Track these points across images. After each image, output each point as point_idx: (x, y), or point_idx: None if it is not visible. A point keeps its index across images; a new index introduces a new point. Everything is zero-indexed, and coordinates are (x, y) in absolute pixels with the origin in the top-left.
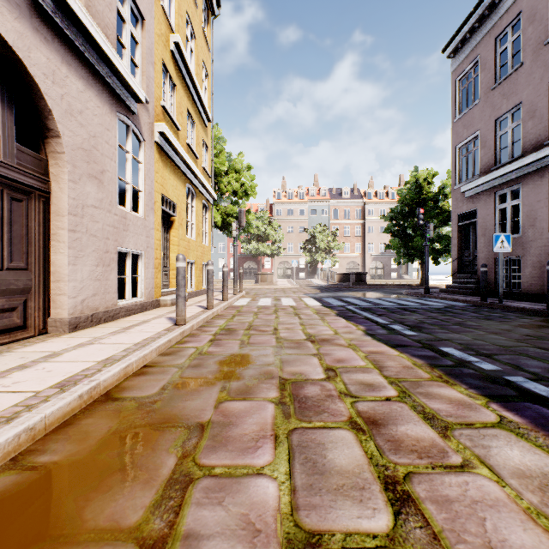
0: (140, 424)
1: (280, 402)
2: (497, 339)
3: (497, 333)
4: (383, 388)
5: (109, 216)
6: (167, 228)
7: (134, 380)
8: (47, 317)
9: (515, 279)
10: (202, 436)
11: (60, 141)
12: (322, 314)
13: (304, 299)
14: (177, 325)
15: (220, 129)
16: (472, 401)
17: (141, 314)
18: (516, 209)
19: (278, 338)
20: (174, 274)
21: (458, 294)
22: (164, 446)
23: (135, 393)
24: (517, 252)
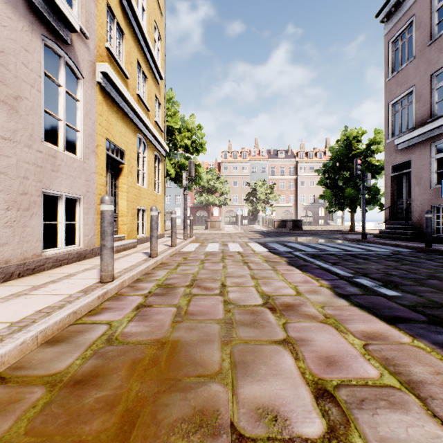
0: None
1: None
2: None
3: None
4: None
5: (28, 152)
6: (116, 175)
7: None
8: None
9: None
10: None
11: None
12: (272, 262)
13: (250, 244)
14: (101, 282)
15: (173, 93)
16: None
17: (76, 264)
18: None
19: (226, 302)
20: (123, 220)
21: (393, 239)
22: None
23: None
24: None
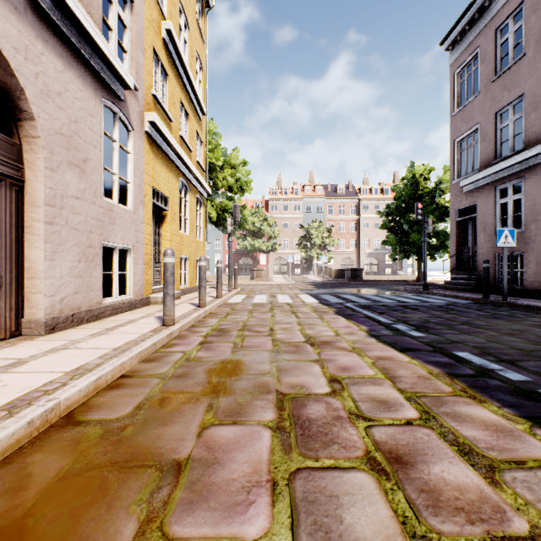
0: (99, 462)
1: (279, 428)
2: (514, 341)
3: (510, 334)
4: (400, 406)
5: (93, 208)
6: (159, 223)
7: (105, 395)
8: (21, 318)
9: (515, 275)
10: (176, 482)
11: (34, 124)
12: (320, 312)
13: (301, 296)
14: (164, 326)
15: (215, 124)
16: (511, 425)
17: (130, 312)
18: (515, 204)
19: (274, 340)
20: None
21: (457, 291)
22: (124, 501)
23: (103, 414)
24: (519, 248)
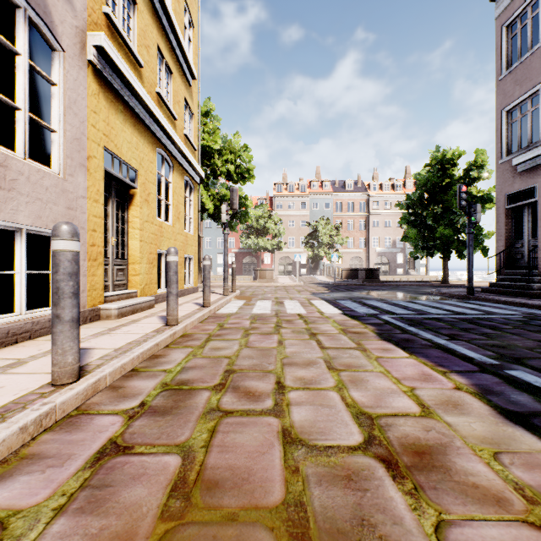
0: None
1: None
2: None
3: None
4: None
5: None
6: (124, 204)
7: None
8: None
9: None
10: None
11: None
12: (353, 334)
13: (315, 303)
14: (52, 386)
15: (212, 104)
16: None
17: (45, 338)
18: None
19: (288, 437)
20: (135, 269)
21: (511, 295)
22: None
23: None
24: None
